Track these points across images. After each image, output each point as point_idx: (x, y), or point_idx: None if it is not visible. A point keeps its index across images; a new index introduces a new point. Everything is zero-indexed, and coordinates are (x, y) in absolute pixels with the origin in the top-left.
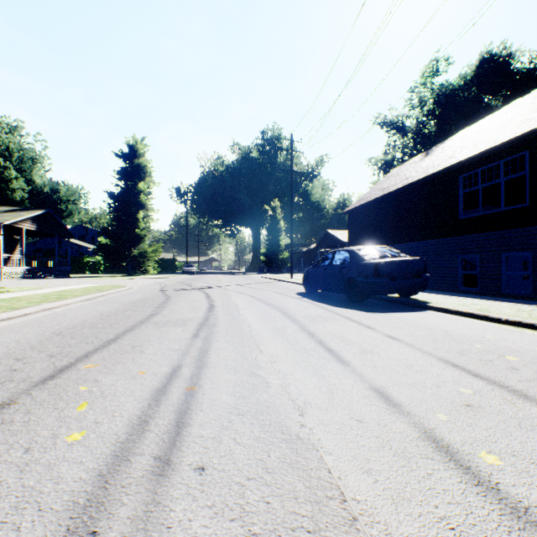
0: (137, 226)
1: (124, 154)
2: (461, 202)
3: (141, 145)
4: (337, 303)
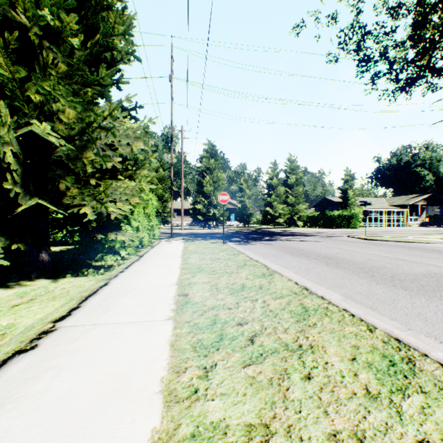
0: None
1: None
2: None
3: None
4: None
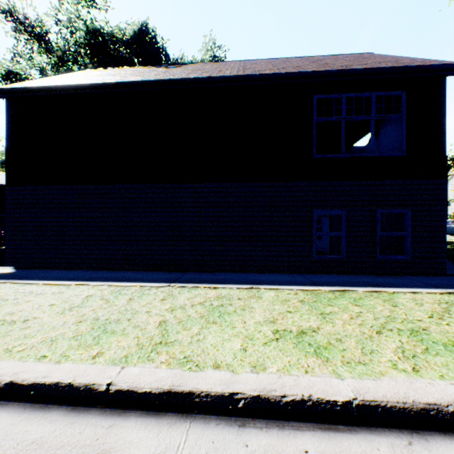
0: None
1: None
2: (314, 133)
3: None
4: None
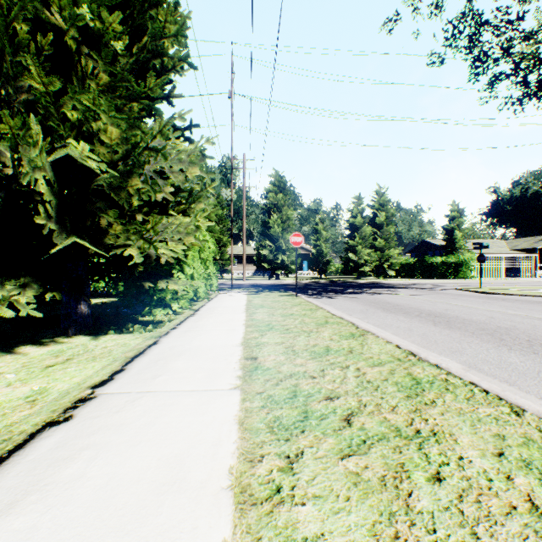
0: None
1: None
2: None
3: None
4: None
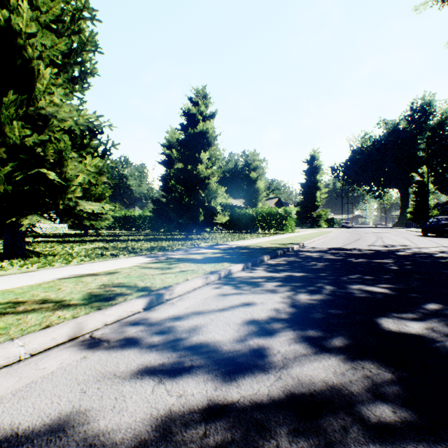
0: (314, 200)
1: (307, 161)
2: None
3: (317, 154)
4: (428, 237)
